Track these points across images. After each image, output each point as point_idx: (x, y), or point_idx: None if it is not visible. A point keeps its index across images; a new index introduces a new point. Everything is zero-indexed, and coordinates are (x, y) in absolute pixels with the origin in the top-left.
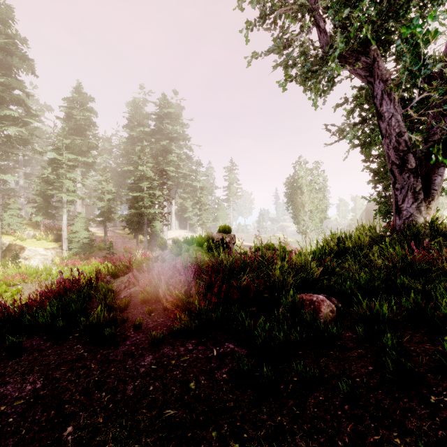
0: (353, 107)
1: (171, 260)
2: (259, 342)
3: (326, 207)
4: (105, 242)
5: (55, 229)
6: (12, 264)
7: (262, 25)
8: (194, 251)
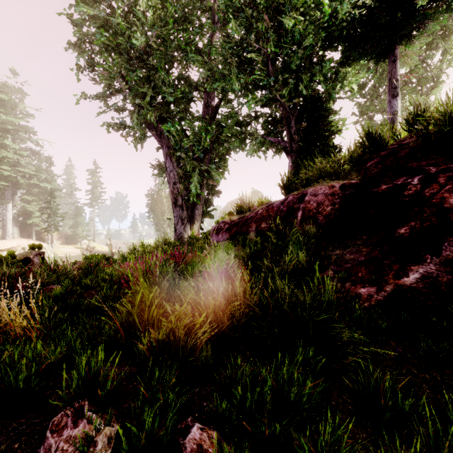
0: None
1: None
2: None
3: None
4: None
5: None
6: None
7: (91, 72)
8: None
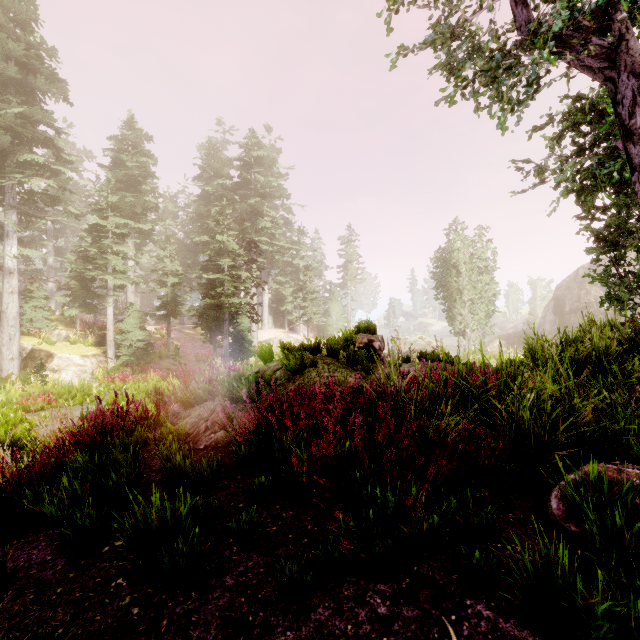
0: (561, 130)
1: (285, 382)
2: (596, 632)
3: (495, 295)
4: (168, 347)
5: (97, 327)
6: (35, 378)
7: (414, 3)
8: (325, 365)
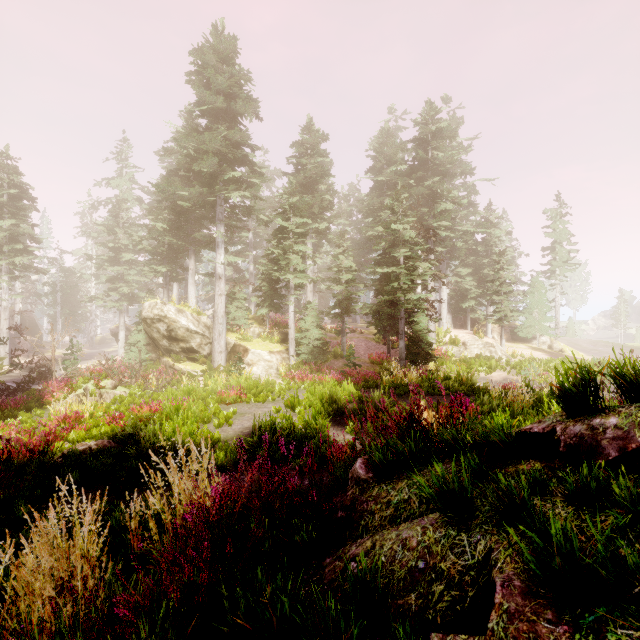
0: None
1: None
2: None
3: None
4: (342, 346)
5: (282, 326)
6: (235, 370)
7: None
8: None
